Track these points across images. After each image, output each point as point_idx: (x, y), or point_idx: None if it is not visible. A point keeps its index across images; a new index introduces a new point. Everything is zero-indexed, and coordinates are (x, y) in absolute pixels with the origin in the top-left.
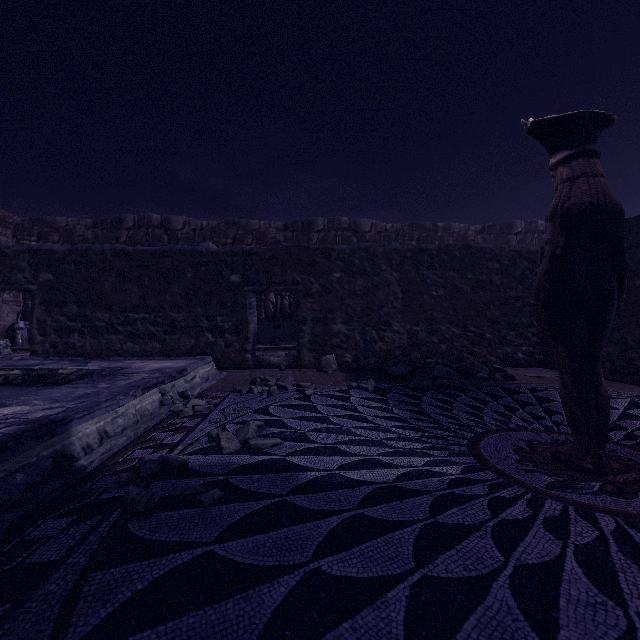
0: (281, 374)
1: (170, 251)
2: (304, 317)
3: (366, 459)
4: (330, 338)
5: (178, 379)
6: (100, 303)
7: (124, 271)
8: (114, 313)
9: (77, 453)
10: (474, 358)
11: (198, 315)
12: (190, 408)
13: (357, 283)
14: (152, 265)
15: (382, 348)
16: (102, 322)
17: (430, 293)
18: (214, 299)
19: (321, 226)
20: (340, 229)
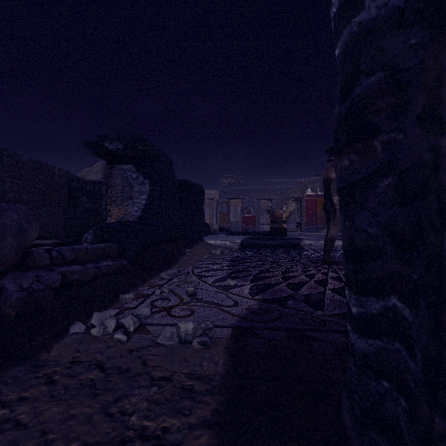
0: None
1: None
2: None
3: (315, 253)
4: None
5: None
6: None
7: None
8: None
9: (301, 245)
10: None
11: None
12: None
13: None
14: None
15: None
16: None
17: None
18: None
19: None
20: None
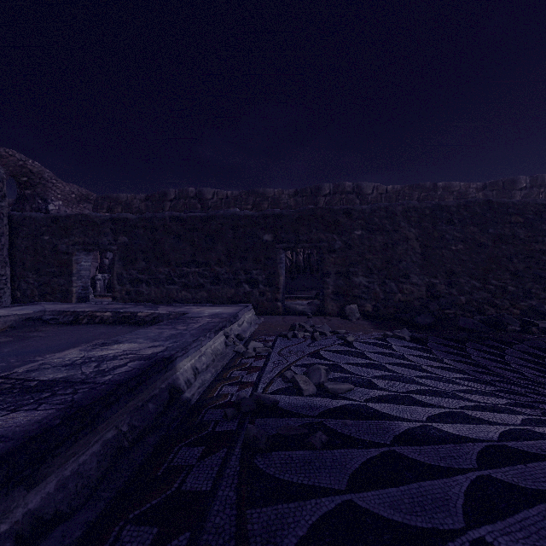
0: (312, 321)
1: (215, 216)
2: (328, 270)
3: (451, 412)
4: (352, 289)
5: (234, 323)
6: (161, 259)
7: (179, 233)
8: (172, 267)
9: (182, 386)
10: (495, 310)
11: (237, 269)
12: (251, 349)
13: (377, 239)
14: (201, 228)
15: (401, 299)
16: (163, 275)
17: (449, 248)
18: (250, 255)
19: (327, 191)
20: (344, 193)
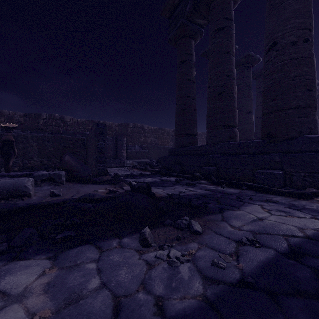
0: None
1: None
2: None
3: None
4: None
5: None
6: None
7: None
8: None
9: None
10: None
11: None
12: None
13: (20, 145)
14: None
15: (30, 166)
16: None
17: (48, 149)
18: None
19: (45, 117)
20: (55, 119)
